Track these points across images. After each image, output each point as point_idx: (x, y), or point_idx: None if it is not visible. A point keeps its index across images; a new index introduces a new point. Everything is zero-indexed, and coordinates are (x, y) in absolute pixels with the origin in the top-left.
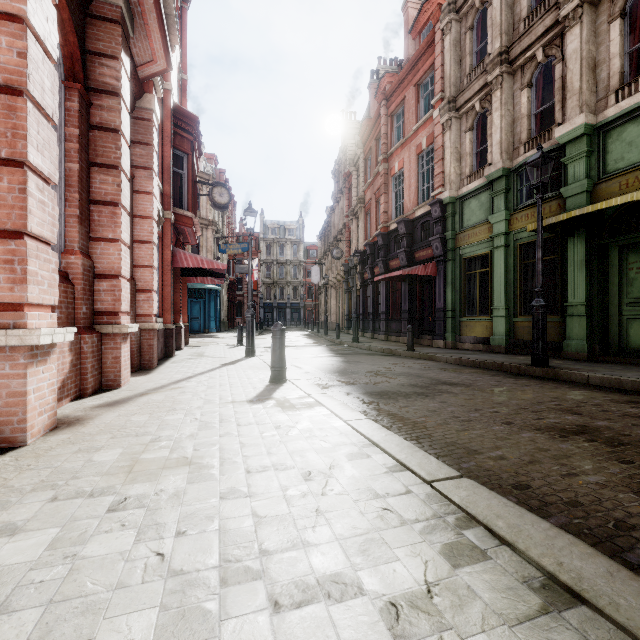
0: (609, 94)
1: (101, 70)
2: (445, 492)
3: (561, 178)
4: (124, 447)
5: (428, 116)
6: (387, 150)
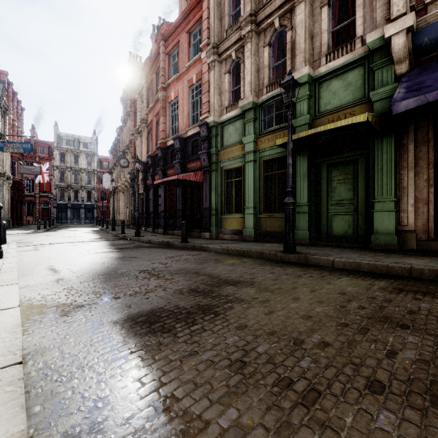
0: (322, 57)
1: None
2: None
3: (285, 120)
4: None
5: (197, 57)
6: (165, 81)
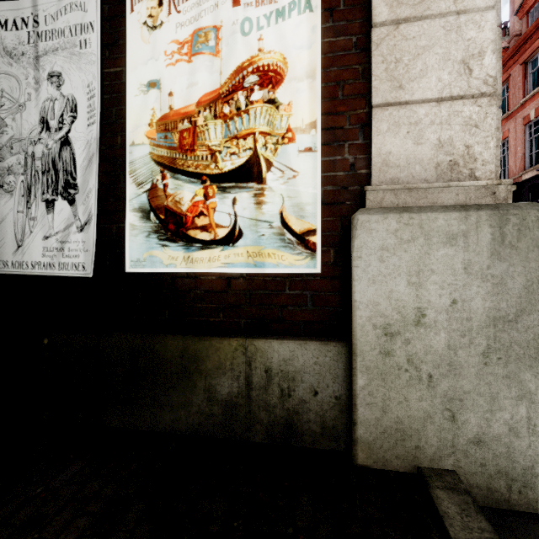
0: None
1: None
2: None
3: None
4: None
5: (536, 91)
6: None
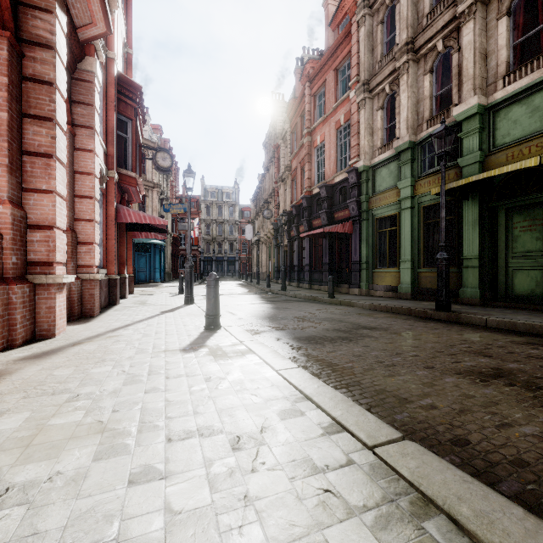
0: (498, 80)
1: (34, 22)
2: (391, 462)
3: (456, 152)
4: (33, 410)
5: (345, 96)
6: (310, 125)
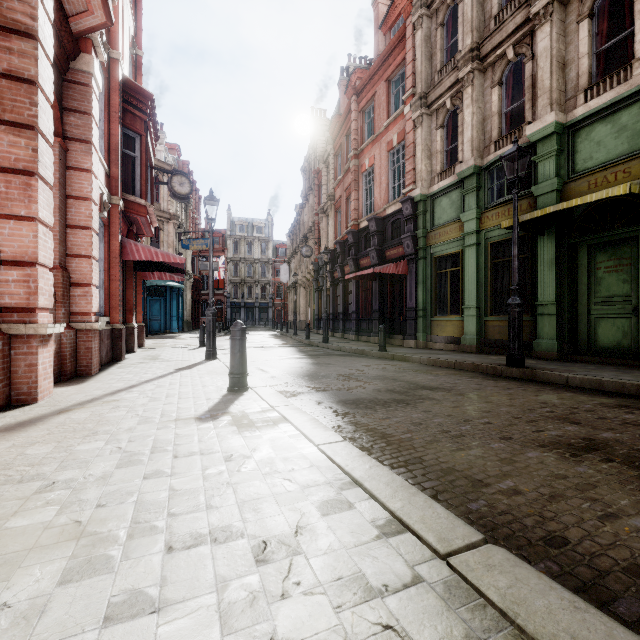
0: (578, 93)
1: (10, 3)
2: (473, 579)
3: (528, 179)
4: None
5: (399, 112)
6: (358, 146)
